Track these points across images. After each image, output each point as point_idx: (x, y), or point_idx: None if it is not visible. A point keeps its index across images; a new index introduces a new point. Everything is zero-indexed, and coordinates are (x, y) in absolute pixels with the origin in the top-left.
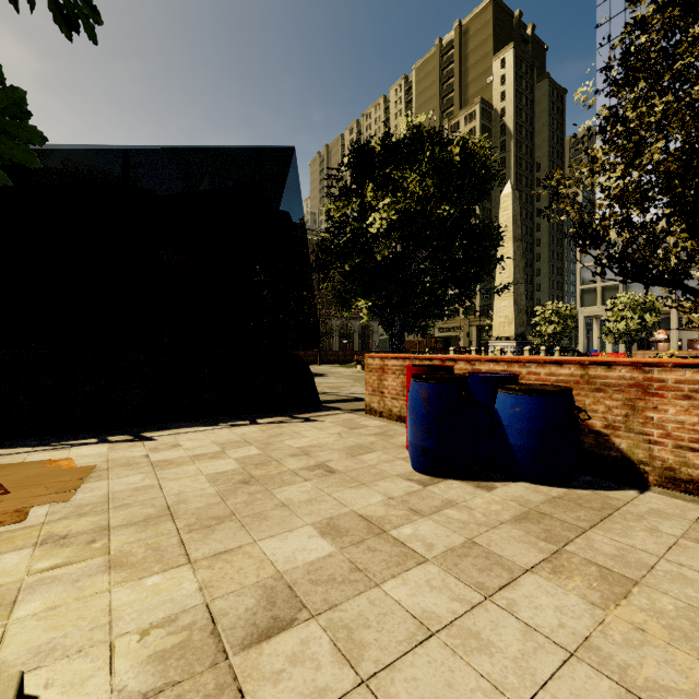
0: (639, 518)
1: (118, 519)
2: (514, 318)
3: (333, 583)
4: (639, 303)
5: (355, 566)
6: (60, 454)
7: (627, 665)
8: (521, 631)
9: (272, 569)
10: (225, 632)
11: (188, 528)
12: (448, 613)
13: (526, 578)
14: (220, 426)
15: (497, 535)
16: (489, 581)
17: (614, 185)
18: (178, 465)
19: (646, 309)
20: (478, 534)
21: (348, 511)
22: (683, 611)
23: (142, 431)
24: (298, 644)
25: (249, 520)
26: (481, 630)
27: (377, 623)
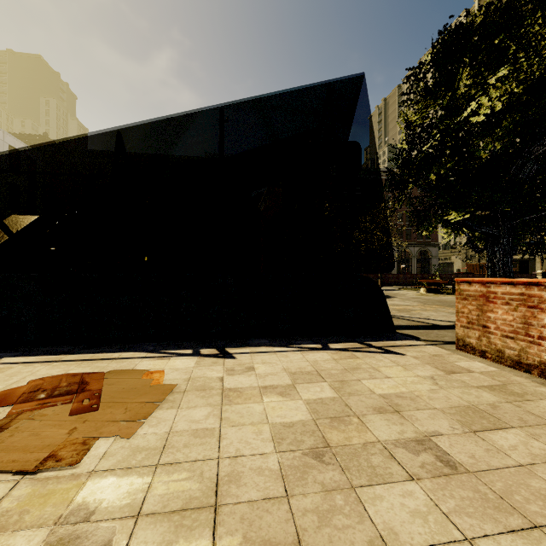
0: None
1: (155, 494)
2: None
3: None
4: None
5: None
6: (160, 364)
7: None
8: None
9: None
10: None
11: None
12: None
13: None
14: (292, 348)
15: None
16: None
17: None
18: (245, 400)
19: None
20: None
21: None
22: None
23: (227, 346)
24: None
25: None
26: None
27: None
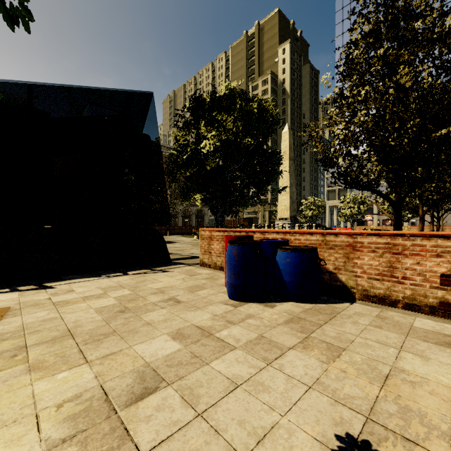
0: (349, 317)
1: (32, 340)
2: (290, 206)
3: (181, 365)
4: (357, 198)
5: (194, 355)
6: None
7: (336, 389)
8: (285, 379)
9: (142, 361)
10: (114, 399)
11: (84, 342)
12: (247, 374)
13: (290, 352)
14: (101, 277)
15: (275, 331)
16: (270, 356)
17: (341, 132)
18: (73, 303)
19: (361, 202)
20: (265, 332)
21: (190, 324)
22: (365, 360)
23: (44, 282)
24: (161, 400)
25: (126, 334)
26: (264, 381)
27: (207, 384)
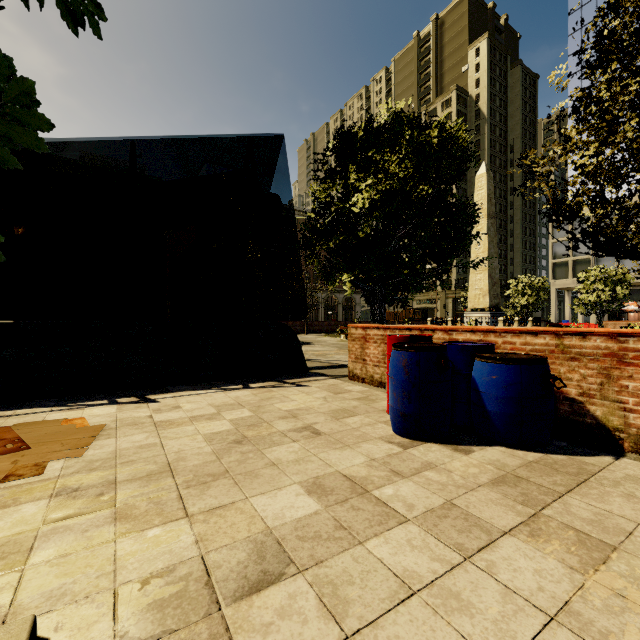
0: (615, 483)
1: (124, 474)
2: (489, 290)
3: (319, 540)
4: (610, 275)
5: (339, 524)
6: (75, 414)
7: (608, 632)
8: (501, 593)
9: (262, 525)
10: (218, 584)
11: (186, 483)
12: (429, 572)
13: (505, 540)
14: (216, 390)
15: (475, 497)
16: (468, 542)
17: (587, 162)
18: (178, 425)
19: (617, 281)
20: (457, 496)
21: (333, 471)
22: None
23: (147, 394)
24: (286, 598)
25: (241, 478)
26: (461, 591)
27: (360, 580)
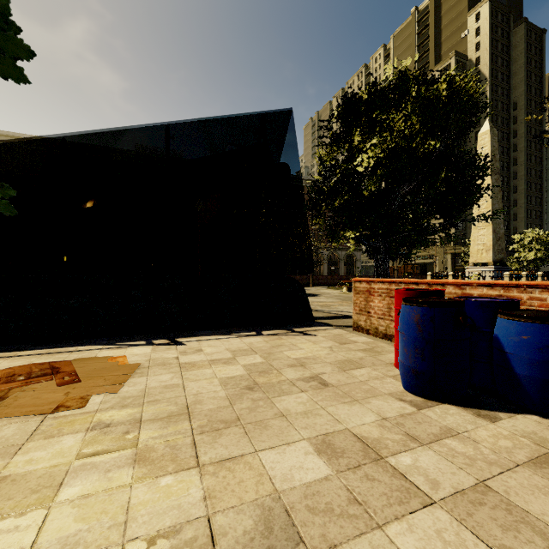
0: None
1: (148, 413)
2: (493, 245)
3: (331, 515)
4: None
5: (353, 496)
6: (119, 352)
7: None
8: None
9: (270, 486)
10: None
11: (200, 429)
12: None
13: None
14: (233, 335)
15: (515, 481)
16: (519, 547)
17: None
18: (199, 368)
19: None
20: (491, 476)
21: (343, 429)
22: None
23: (176, 337)
24: None
25: (251, 427)
26: None
27: None
